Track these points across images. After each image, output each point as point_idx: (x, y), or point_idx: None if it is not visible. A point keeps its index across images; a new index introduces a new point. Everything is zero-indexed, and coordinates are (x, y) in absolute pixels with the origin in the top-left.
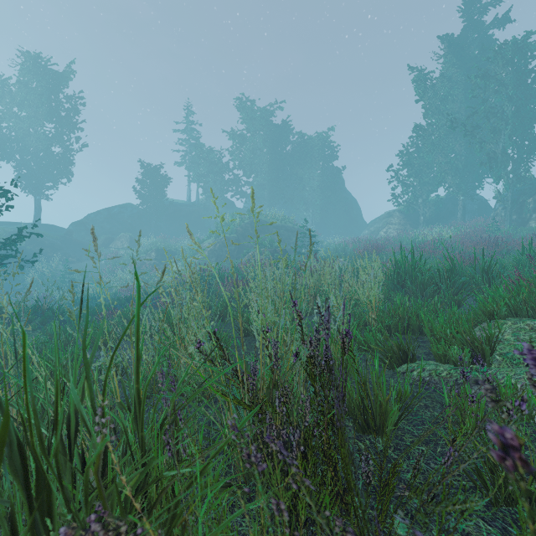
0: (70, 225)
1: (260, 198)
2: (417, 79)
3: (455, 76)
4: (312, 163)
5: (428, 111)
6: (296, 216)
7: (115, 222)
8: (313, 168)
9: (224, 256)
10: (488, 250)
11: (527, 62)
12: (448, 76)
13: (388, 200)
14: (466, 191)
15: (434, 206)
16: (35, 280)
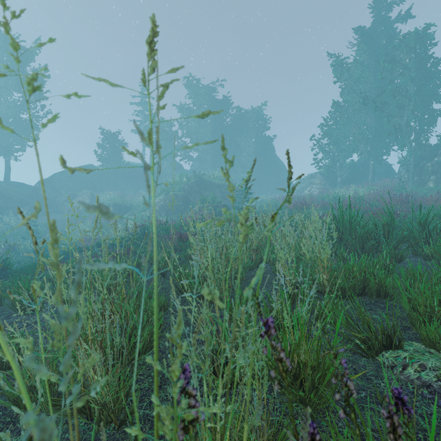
0: (37, 183)
1: (205, 161)
2: (336, 62)
3: (366, 61)
4: (248, 133)
5: (345, 90)
6: (234, 177)
7: (78, 181)
8: (249, 137)
9: (173, 211)
10: (401, 206)
11: (426, 50)
12: (361, 61)
13: (311, 164)
14: (375, 157)
15: (349, 169)
16: (3, 231)
